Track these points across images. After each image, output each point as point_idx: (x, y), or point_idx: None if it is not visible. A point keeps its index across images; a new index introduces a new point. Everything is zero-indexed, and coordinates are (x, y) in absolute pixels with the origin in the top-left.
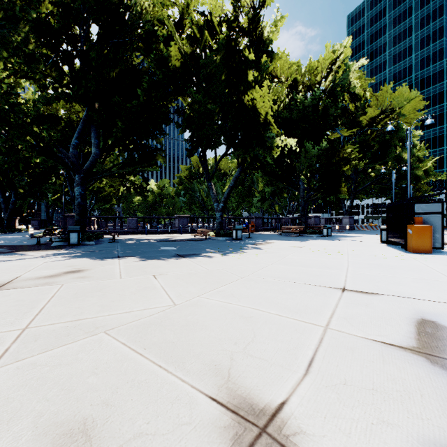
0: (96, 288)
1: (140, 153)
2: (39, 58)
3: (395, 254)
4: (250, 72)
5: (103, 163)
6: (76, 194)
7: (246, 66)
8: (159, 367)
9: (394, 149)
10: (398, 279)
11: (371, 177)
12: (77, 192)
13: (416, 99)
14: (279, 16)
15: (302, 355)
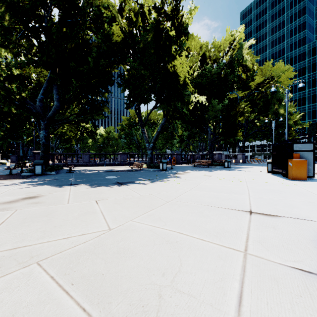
0: (44, 213)
1: (91, 106)
2: (12, 31)
3: (280, 181)
4: (173, 45)
5: (65, 114)
6: (41, 136)
7: (169, 41)
8: (83, 310)
9: (273, 106)
10: (290, 202)
11: (257, 125)
12: (42, 134)
13: (289, 71)
14: (193, 7)
15: (229, 288)
